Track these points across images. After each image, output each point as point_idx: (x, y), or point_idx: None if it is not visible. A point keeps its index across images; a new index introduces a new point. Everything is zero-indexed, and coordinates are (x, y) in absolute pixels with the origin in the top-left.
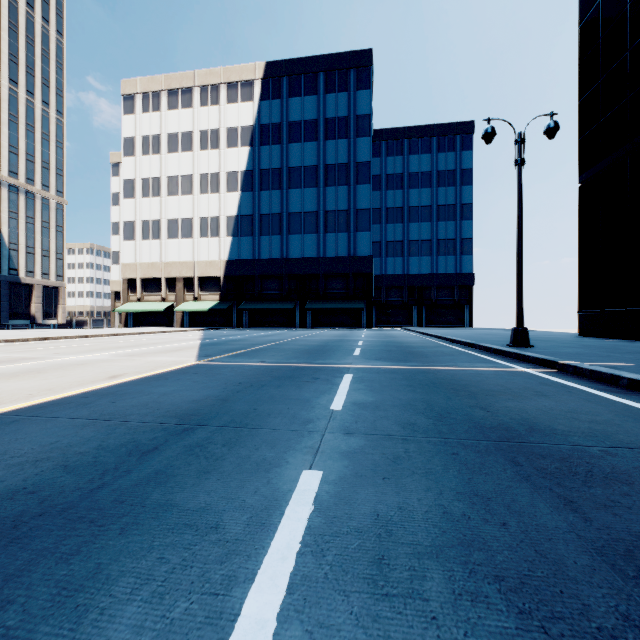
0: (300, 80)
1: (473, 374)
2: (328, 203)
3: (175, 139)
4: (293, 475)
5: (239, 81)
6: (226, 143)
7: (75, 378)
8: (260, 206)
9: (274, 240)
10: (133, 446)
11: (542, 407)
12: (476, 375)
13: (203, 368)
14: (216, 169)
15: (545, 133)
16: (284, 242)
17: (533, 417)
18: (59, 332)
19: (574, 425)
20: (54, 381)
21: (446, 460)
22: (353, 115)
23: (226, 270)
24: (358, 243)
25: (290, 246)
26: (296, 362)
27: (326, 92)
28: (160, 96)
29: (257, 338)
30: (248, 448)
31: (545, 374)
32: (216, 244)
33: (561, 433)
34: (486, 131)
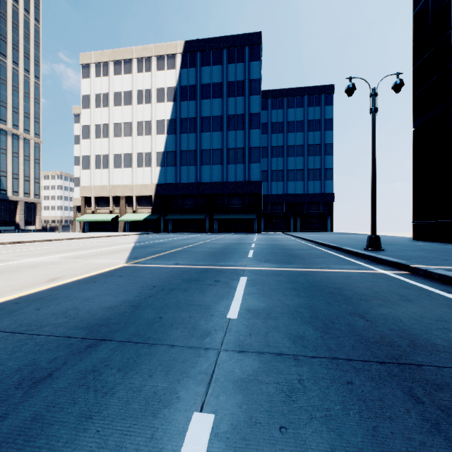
0: (209, 54)
1: (344, 276)
2: (229, 143)
3: (119, 96)
4: (181, 422)
5: (165, 54)
6: (156, 99)
7: (20, 281)
8: (180, 145)
9: (191, 169)
10: (28, 372)
11: (412, 314)
12: (346, 277)
13: (128, 270)
14: (149, 118)
15: (393, 88)
16: (198, 171)
17: (409, 327)
18: (31, 236)
19: (450, 338)
20: (0, 284)
21: (343, 394)
22: (247, 79)
23: (156, 191)
24: (251, 171)
25: (202, 174)
26: (203, 264)
27: (228, 63)
28: (108, 65)
29: (177, 241)
30: (142, 374)
31: (401, 276)
32: (149, 172)
33: (443, 350)
34: (348, 86)
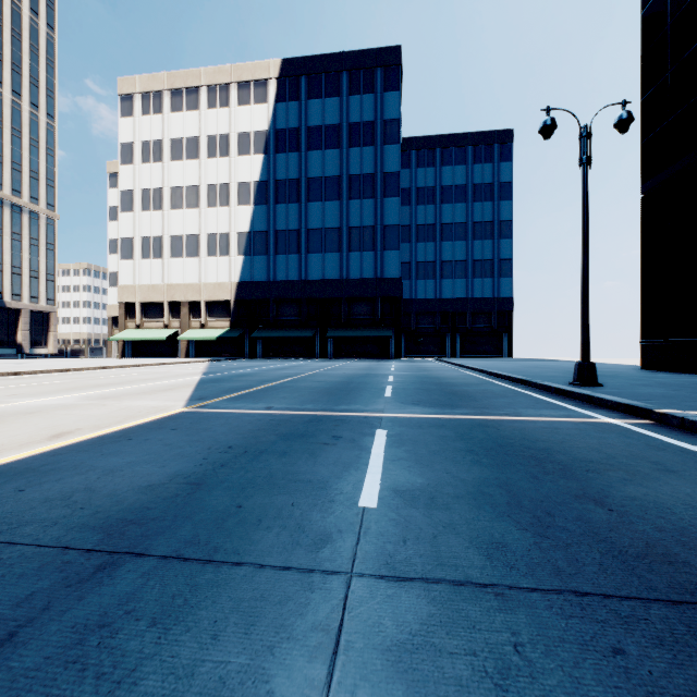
0: (320, 80)
1: (547, 429)
2: (352, 218)
3: (179, 145)
4: None
5: (252, 80)
6: (237, 150)
7: (1, 438)
8: (275, 221)
9: (291, 260)
10: None
11: (687, 498)
12: (552, 430)
13: (188, 419)
14: (226, 179)
15: (616, 126)
16: (302, 262)
17: (691, 524)
18: (39, 364)
19: None
20: None
21: (612, 680)
22: (380, 120)
23: (237, 293)
24: (386, 263)
25: (309, 266)
26: (312, 408)
27: (350, 93)
28: (162, 96)
29: (269, 372)
30: (198, 634)
31: (642, 428)
32: (226, 264)
33: None
34: (545, 123)
